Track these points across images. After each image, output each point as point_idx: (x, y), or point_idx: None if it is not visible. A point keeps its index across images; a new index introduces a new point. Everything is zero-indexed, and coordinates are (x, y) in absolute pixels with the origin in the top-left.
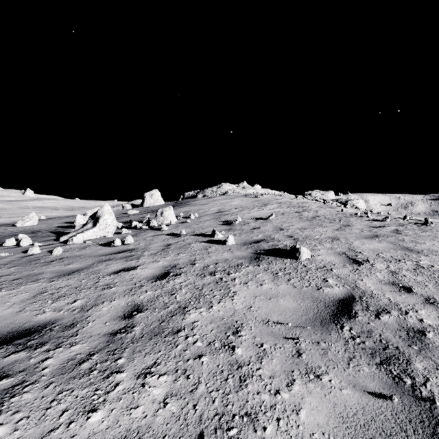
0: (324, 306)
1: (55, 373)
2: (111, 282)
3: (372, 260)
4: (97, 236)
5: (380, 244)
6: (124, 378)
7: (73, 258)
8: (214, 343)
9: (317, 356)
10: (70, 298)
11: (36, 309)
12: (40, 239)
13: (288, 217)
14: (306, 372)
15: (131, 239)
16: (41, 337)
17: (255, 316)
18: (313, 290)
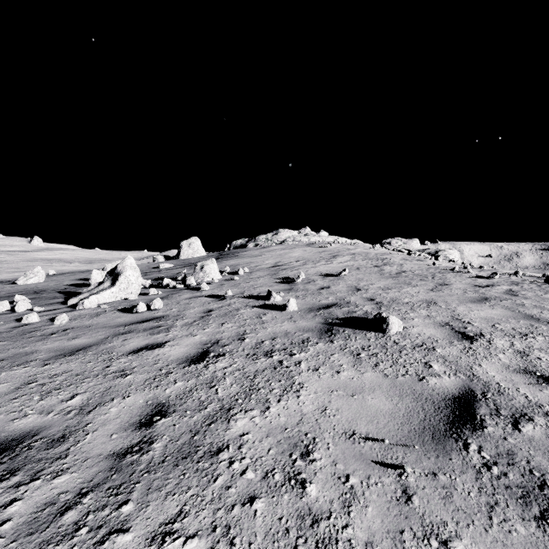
0: (433, 408)
1: (20, 532)
2: (127, 366)
3: (487, 334)
4: (117, 298)
5: (493, 311)
6: (128, 544)
7: (81, 330)
8: (273, 473)
9: (437, 501)
10: (67, 392)
11: (14, 409)
12: (43, 302)
13: (365, 272)
14: (425, 535)
15: (160, 303)
16: (12, 460)
17: (333, 425)
18: (412, 381)
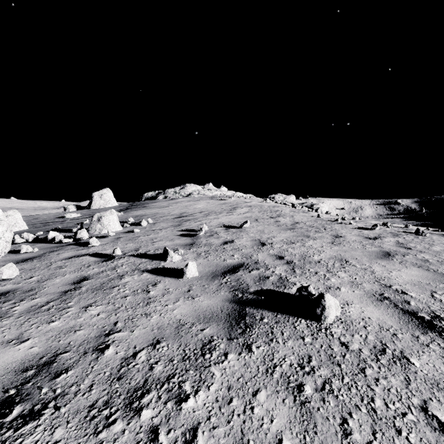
0: None
1: None
2: None
3: (443, 314)
4: None
5: (410, 270)
6: None
7: None
8: None
9: None
10: None
11: None
12: None
13: (264, 224)
14: None
15: (11, 271)
16: None
17: None
18: None
